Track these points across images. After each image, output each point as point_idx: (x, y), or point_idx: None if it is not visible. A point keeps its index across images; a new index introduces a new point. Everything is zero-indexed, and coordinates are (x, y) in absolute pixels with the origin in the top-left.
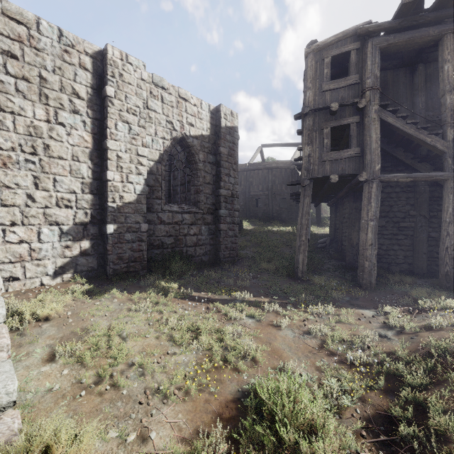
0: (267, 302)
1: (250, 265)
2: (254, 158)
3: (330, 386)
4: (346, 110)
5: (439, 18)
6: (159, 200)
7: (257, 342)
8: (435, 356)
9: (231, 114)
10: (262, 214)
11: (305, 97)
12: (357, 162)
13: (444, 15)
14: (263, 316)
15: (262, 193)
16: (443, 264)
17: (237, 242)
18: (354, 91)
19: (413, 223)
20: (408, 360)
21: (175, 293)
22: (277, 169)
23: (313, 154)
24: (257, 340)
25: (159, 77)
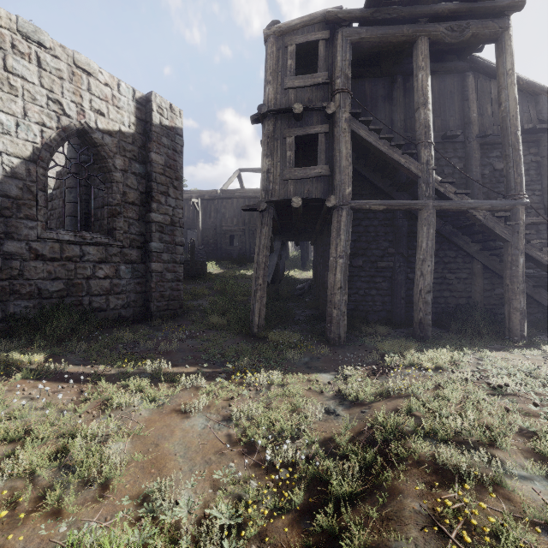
0: (184, 374)
1: (196, 320)
2: (228, 184)
3: (219, 518)
4: (314, 116)
5: (413, 16)
6: (33, 221)
7: (133, 447)
8: (379, 442)
9: (171, 109)
10: (237, 255)
11: (264, 94)
12: (326, 183)
13: (418, 12)
14: (168, 398)
15: (237, 228)
16: (416, 310)
17: (182, 289)
18: (323, 92)
19: (391, 263)
20: (346, 451)
21: (26, 371)
22: (256, 199)
23: (274, 169)
24: (137, 441)
25: (31, 25)
